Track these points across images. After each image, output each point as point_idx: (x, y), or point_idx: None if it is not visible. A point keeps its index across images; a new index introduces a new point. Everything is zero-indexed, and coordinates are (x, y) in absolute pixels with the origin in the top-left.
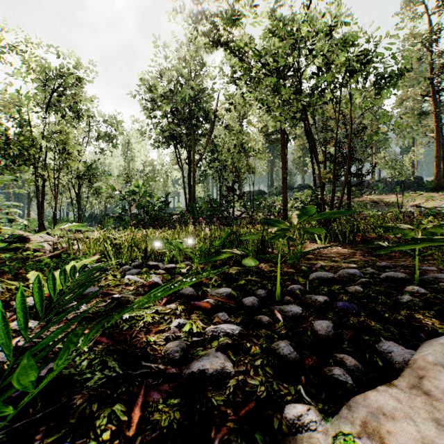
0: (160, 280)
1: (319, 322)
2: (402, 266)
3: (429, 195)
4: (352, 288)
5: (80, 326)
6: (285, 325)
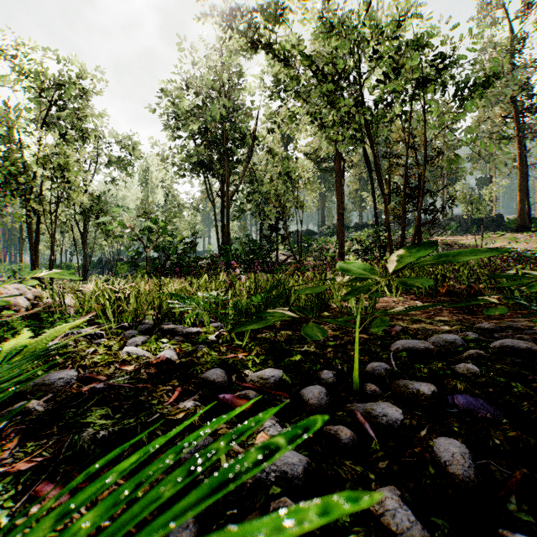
0: (175, 355)
1: (443, 443)
2: (510, 327)
3: (512, 237)
4: (463, 366)
5: (19, 452)
6: (383, 450)
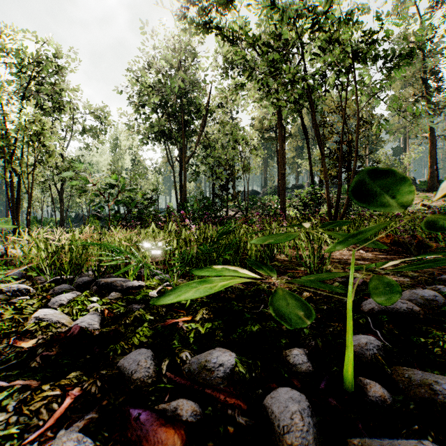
0: (96, 322)
1: None
2: None
3: (424, 196)
4: None
5: None
6: None
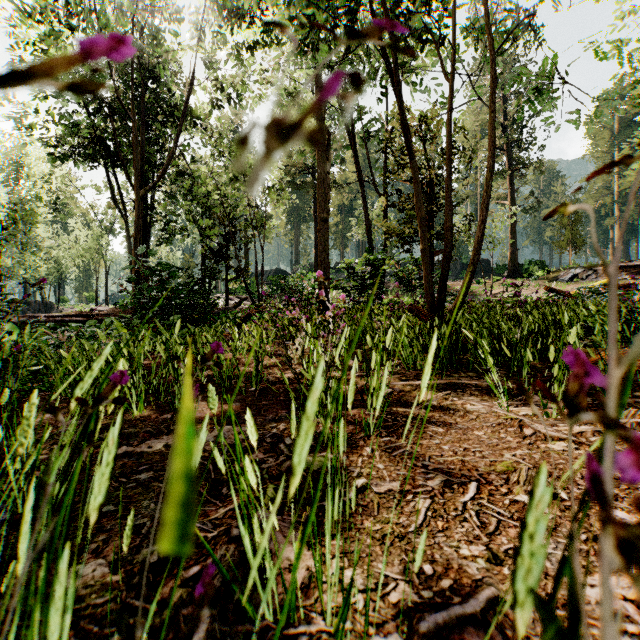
0: None
1: None
2: None
3: (509, 282)
4: None
5: None
6: None
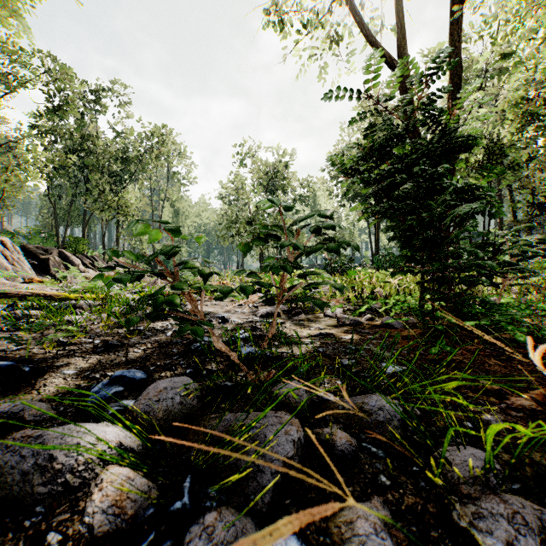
0: None
1: None
2: None
3: None
4: None
5: None
6: None
